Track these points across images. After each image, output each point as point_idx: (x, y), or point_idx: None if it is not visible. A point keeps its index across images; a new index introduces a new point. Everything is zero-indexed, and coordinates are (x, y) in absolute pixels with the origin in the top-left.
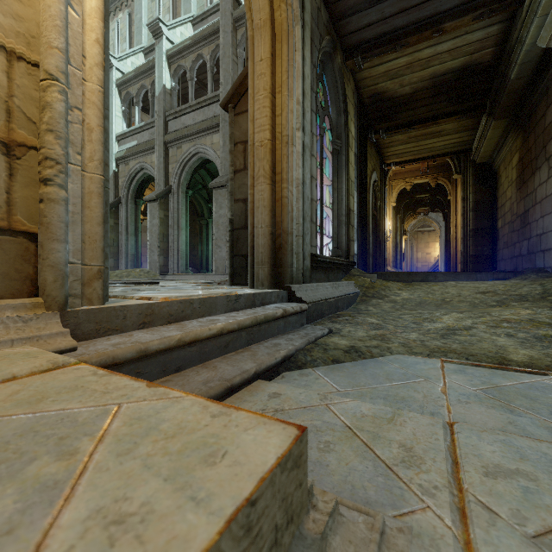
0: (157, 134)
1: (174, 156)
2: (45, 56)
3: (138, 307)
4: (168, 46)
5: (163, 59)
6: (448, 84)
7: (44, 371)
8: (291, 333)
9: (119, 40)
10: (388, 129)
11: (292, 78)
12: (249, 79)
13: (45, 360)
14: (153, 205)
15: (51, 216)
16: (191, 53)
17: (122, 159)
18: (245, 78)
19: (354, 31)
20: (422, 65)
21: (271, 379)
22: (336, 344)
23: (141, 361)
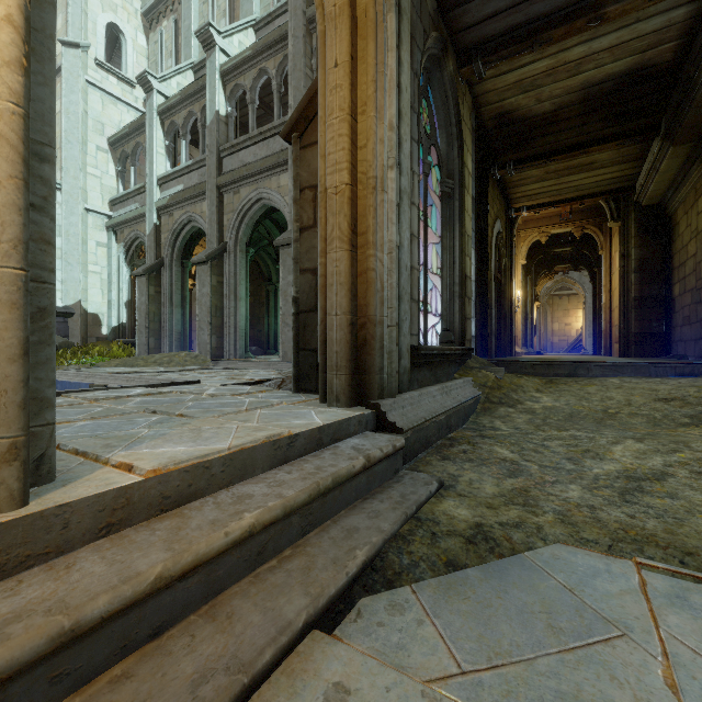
0: (208, 176)
1: (230, 204)
2: None
3: (96, 499)
4: (223, 59)
5: (216, 77)
6: (606, 96)
7: None
8: (379, 494)
9: (163, 56)
10: (518, 162)
11: (383, 91)
12: (319, 96)
13: None
14: (202, 269)
15: None
16: (252, 68)
17: (164, 208)
18: (315, 95)
19: (472, 24)
20: (569, 71)
21: (336, 621)
22: (452, 519)
23: (63, 651)
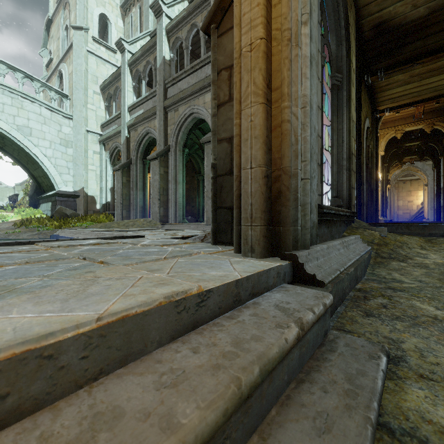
0: (158, 101)
1: (172, 119)
2: None
3: None
4: (167, 22)
5: (163, 34)
6: None
7: None
8: (316, 374)
9: (132, 31)
10: (388, 68)
11: None
12: None
13: None
14: (154, 163)
15: None
16: (186, 24)
17: (132, 126)
18: None
19: None
20: None
21: None
22: None
23: None
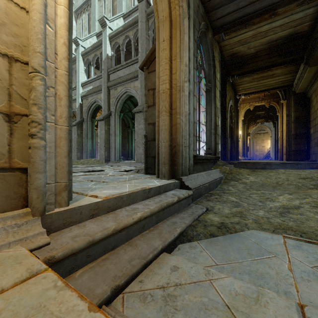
0: (103, 82)
1: (113, 94)
2: (31, 58)
3: (89, 205)
4: (110, 31)
5: (107, 39)
6: (278, 46)
7: (23, 280)
8: (183, 212)
9: (83, 30)
10: (240, 74)
11: (182, 50)
12: (156, 52)
13: (25, 267)
14: (101, 123)
15: (35, 158)
16: (123, 35)
17: (84, 96)
18: (154, 51)
19: (219, 17)
20: (262, 36)
21: (171, 250)
22: (212, 221)
23: (89, 248)
